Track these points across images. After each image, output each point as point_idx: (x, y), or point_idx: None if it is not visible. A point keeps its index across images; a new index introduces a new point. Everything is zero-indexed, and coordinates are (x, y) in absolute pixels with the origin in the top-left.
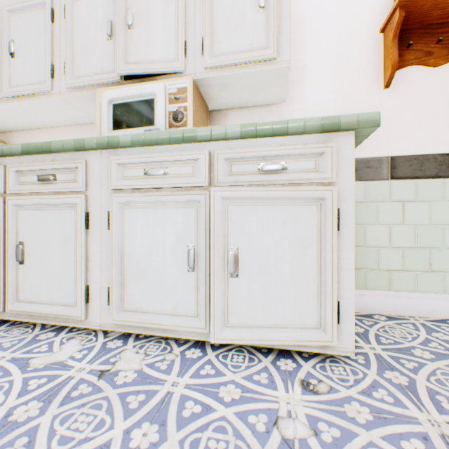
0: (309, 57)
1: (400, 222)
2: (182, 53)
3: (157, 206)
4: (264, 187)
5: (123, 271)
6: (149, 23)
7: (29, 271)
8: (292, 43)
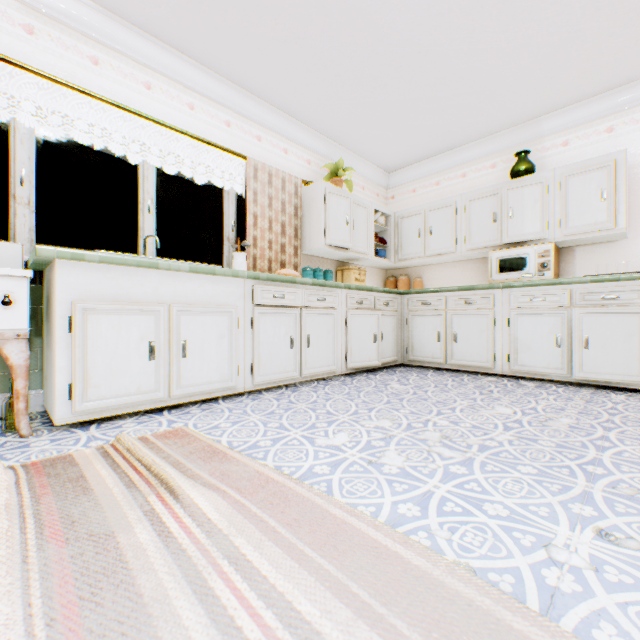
0: None
1: None
2: (545, 228)
3: (536, 316)
4: (603, 308)
5: (516, 346)
6: (521, 214)
7: (459, 346)
8: (633, 196)
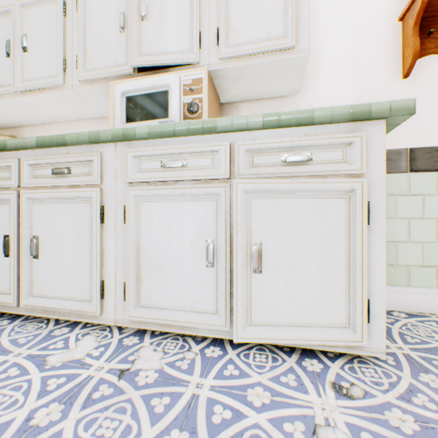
0: (324, 48)
1: (420, 216)
2: (197, 44)
3: (174, 199)
4: (289, 179)
5: (139, 266)
6: (162, 14)
7: (43, 266)
8: None
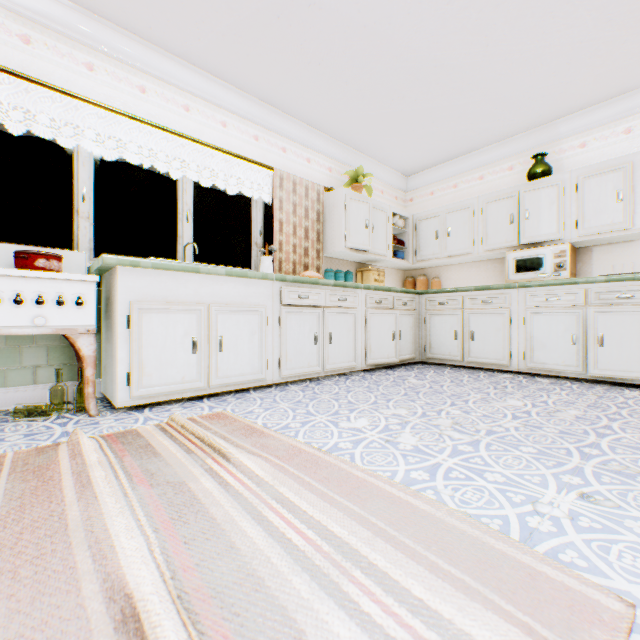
0: None
1: None
2: (561, 229)
3: (552, 314)
4: (618, 306)
5: (531, 344)
6: (538, 215)
7: (476, 344)
8: None
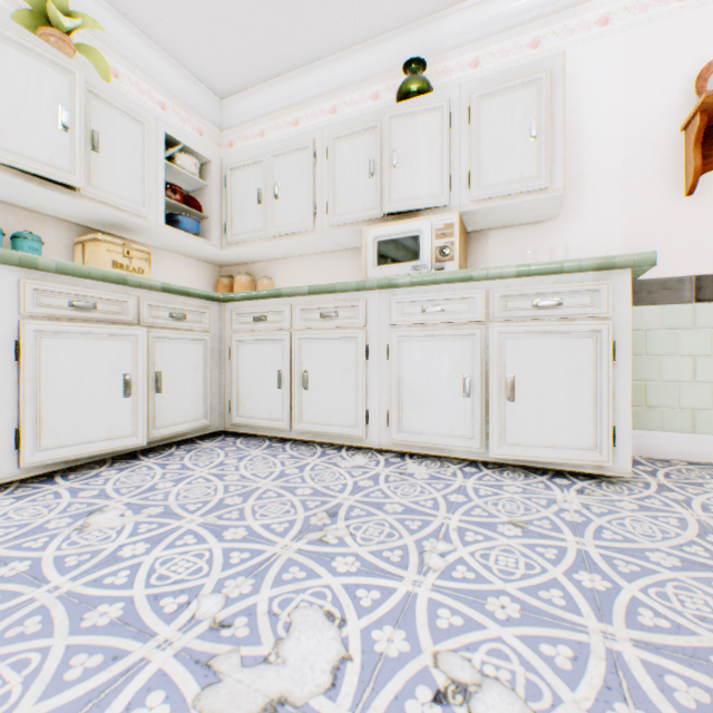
0: (588, 166)
1: (709, 353)
2: (447, 188)
3: (433, 339)
4: (539, 322)
5: (401, 397)
6: (413, 161)
7: (313, 397)
8: (567, 151)
